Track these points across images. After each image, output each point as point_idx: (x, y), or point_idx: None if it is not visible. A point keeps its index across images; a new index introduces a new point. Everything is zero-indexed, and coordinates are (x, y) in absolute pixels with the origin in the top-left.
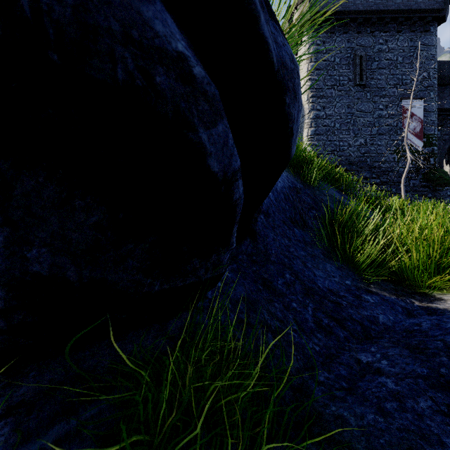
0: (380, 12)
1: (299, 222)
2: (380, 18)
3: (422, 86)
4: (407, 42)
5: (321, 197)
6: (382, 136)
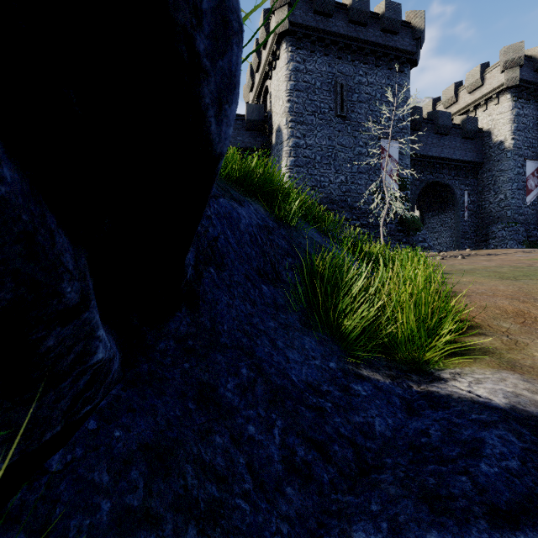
0: (360, 40)
1: (270, 275)
2: (360, 48)
3: (397, 127)
4: (385, 79)
5: (300, 240)
6: (362, 175)
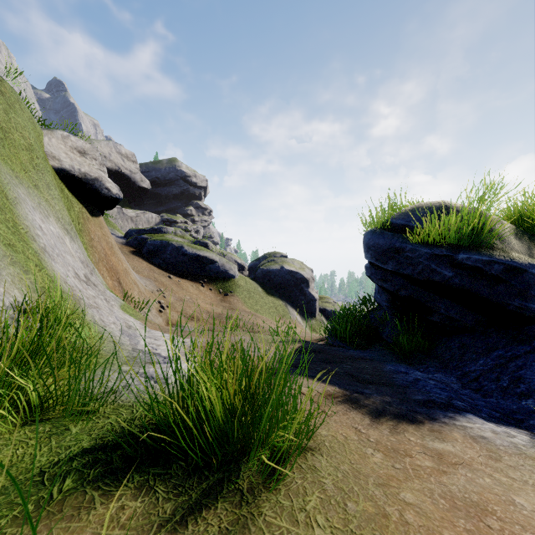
0: None
1: None
2: None
3: None
4: None
5: None
6: None
